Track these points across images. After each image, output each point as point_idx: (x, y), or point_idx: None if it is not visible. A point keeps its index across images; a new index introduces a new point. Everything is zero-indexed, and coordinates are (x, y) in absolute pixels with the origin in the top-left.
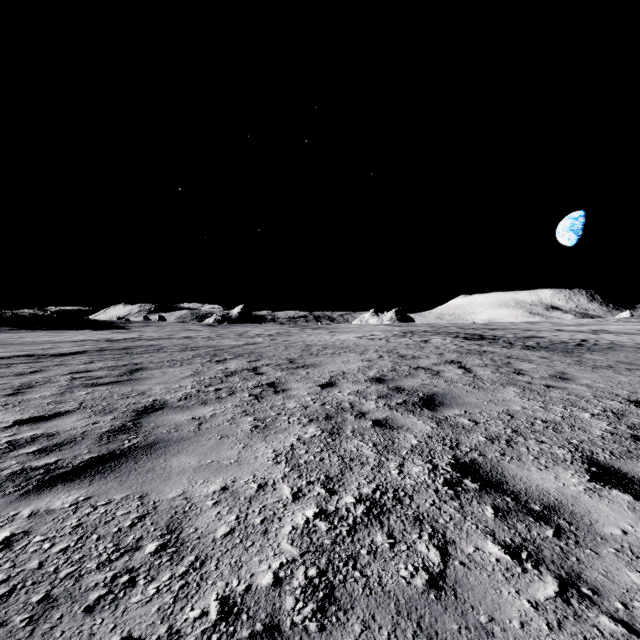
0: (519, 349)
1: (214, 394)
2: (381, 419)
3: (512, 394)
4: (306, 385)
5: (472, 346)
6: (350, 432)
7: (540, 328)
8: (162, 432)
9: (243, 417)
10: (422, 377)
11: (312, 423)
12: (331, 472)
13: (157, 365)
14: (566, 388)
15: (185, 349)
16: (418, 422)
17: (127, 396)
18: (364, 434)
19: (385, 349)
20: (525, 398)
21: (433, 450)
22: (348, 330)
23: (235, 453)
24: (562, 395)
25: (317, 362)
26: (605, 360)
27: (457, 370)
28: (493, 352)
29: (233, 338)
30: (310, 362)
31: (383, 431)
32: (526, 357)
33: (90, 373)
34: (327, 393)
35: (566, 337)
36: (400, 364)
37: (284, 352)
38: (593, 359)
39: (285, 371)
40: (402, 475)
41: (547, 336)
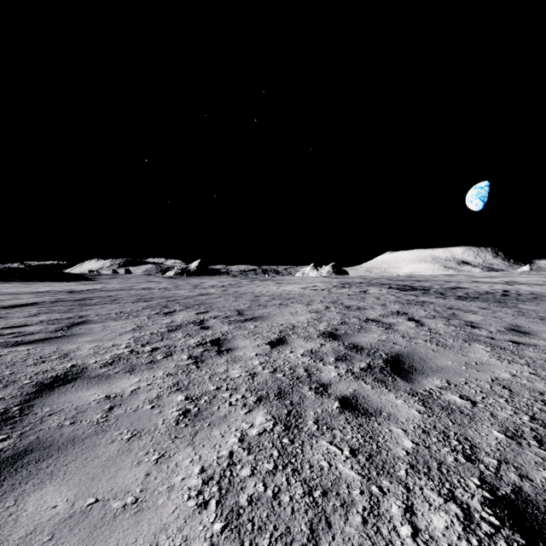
0: (454, 299)
1: (148, 356)
2: (349, 396)
3: (485, 354)
4: (254, 342)
5: (409, 296)
6: (313, 423)
7: (458, 280)
8: (50, 426)
9: (172, 394)
10: (376, 331)
11: (261, 405)
12: (294, 534)
13: (102, 318)
14: (537, 345)
15: (139, 300)
16: (398, 402)
17: (43, 360)
18: (333, 427)
19: (329, 300)
20: (504, 360)
21: (443, 464)
22: (292, 282)
23: (140, 477)
24: (541, 355)
25: (265, 314)
26: (544, 311)
27: (408, 323)
28: (432, 302)
29: (188, 289)
30: (258, 314)
31: (357, 420)
32: (466, 308)
33: (24, 328)
34: (278, 354)
35: (487, 288)
36: (348, 316)
37: (233, 303)
38: (532, 310)
39: (232, 324)
40: (422, 542)
41: (470, 287)
